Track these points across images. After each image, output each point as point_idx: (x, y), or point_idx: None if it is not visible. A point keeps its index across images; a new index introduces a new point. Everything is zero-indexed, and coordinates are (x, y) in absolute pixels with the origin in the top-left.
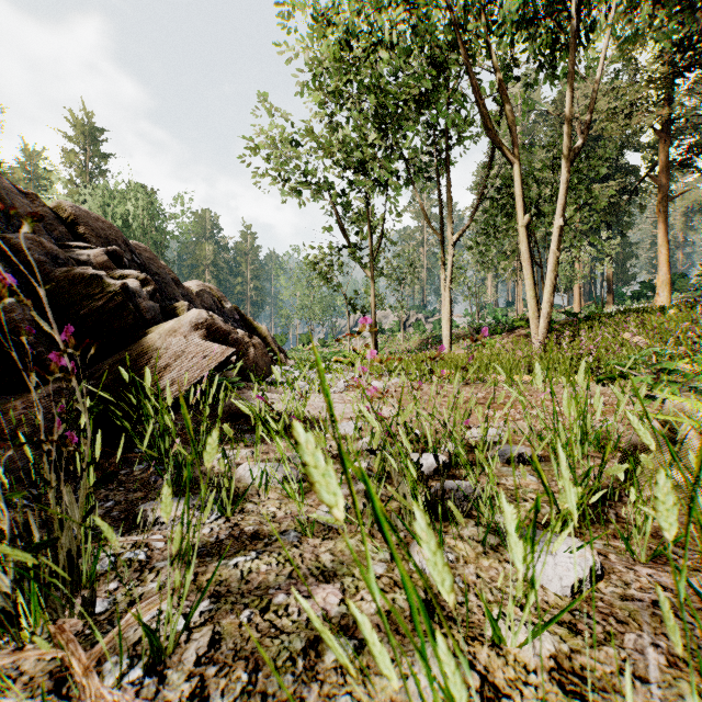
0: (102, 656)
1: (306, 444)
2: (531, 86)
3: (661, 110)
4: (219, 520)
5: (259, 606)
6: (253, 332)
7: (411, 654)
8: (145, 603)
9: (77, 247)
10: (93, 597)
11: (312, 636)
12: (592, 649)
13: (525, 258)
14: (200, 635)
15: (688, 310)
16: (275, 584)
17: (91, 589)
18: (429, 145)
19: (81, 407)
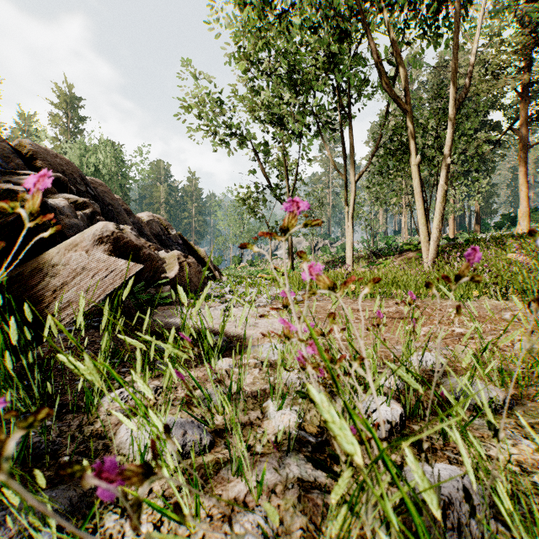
0: None
1: None
2: (419, 53)
3: (522, 75)
4: None
5: None
6: (194, 254)
7: None
8: None
9: (25, 174)
10: None
11: None
12: None
13: (418, 192)
14: None
15: None
16: None
17: None
18: (335, 103)
19: None
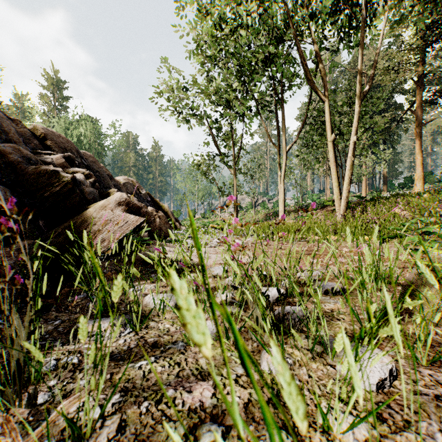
0: (39, 438)
1: (181, 290)
2: (335, 52)
3: (418, 68)
4: (131, 334)
5: (154, 398)
6: (159, 209)
7: (264, 438)
8: (72, 398)
9: (45, 153)
10: (36, 393)
11: (191, 423)
12: (396, 434)
13: (332, 161)
14: (111, 422)
15: (436, 195)
16: (167, 381)
17: (34, 387)
18: (270, 90)
19: (25, 257)
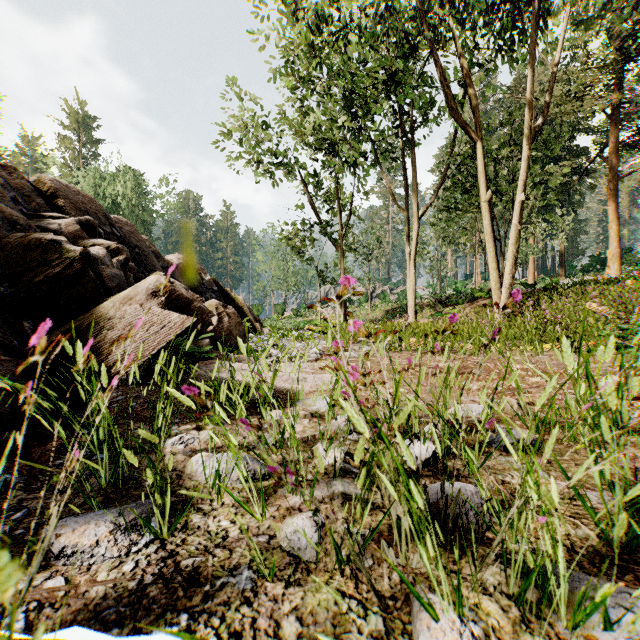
0: None
1: None
2: (491, 71)
3: (612, 95)
4: (150, 546)
5: None
6: (231, 303)
7: None
8: None
9: (51, 217)
10: None
11: None
12: None
13: (488, 232)
14: None
15: None
16: None
17: None
18: (395, 127)
19: None
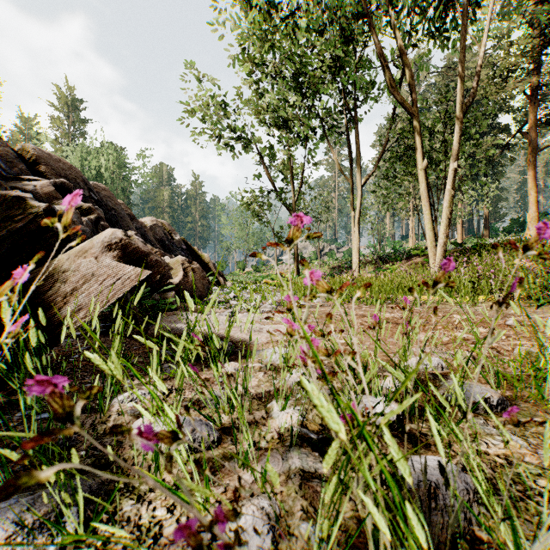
0: None
1: None
2: (426, 56)
3: (531, 78)
4: None
5: None
6: (198, 260)
7: None
8: None
9: (29, 180)
10: None
11: None
12: None
13: (425, 196)
14: None
15: None
16: None
17: None
18: (341, 106)
19: None
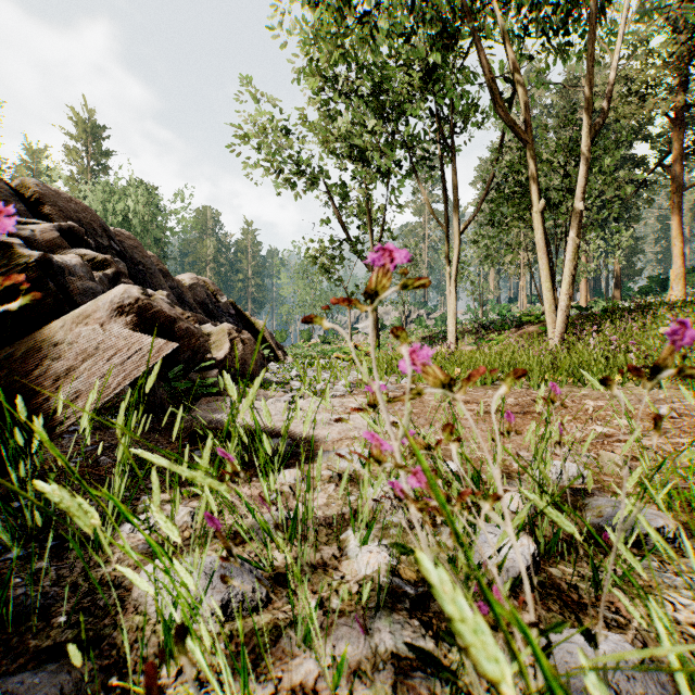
0: None
1: None
2: (542, 67)
3: (675, 96)
4: None
5: None
6: (250, 328)
7: None
8: None
9: (27, 223)
10: None
11: None
12: None
13: (541, 247)
14: None
15: None
16: None
17: None
18: (434, 132)
19: None
